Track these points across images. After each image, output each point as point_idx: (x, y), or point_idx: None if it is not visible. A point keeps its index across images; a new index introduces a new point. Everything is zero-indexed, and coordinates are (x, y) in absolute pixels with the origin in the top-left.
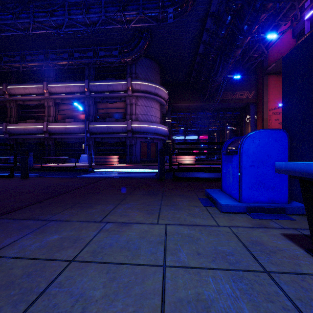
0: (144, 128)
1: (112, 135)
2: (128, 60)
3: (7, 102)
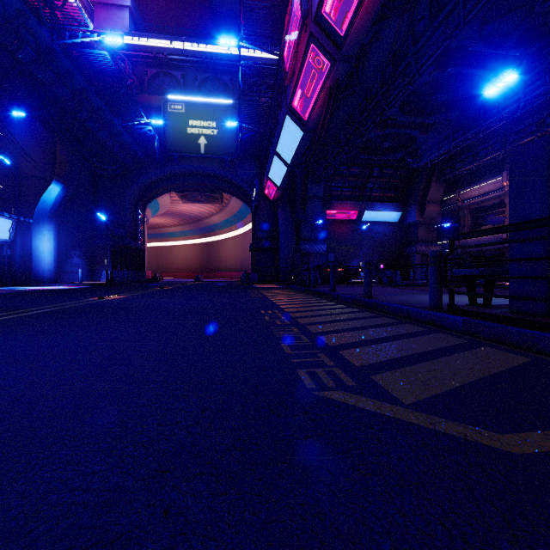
0: None
1: None
2: None
3: (460, 210)
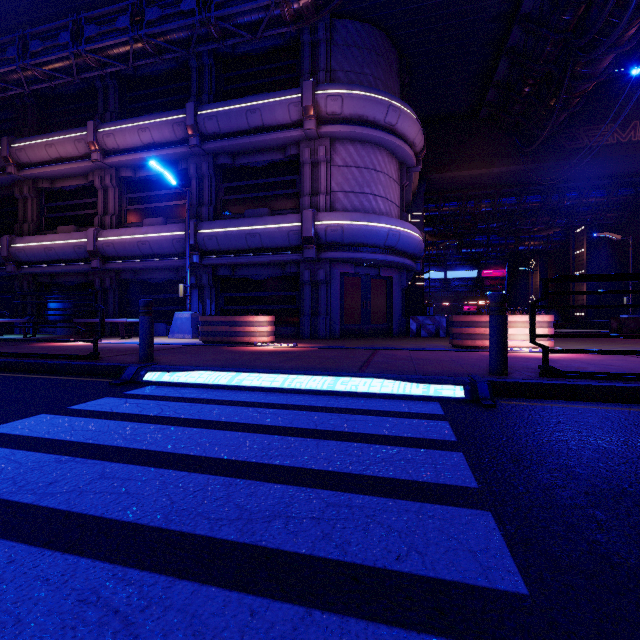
0: (354, 230)
1: (261, 255)
2: (303, 5)
3: (16, 187)
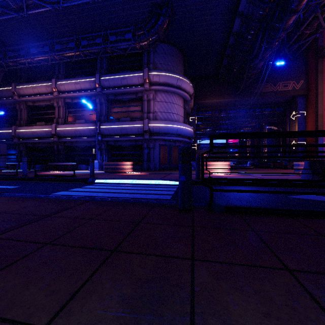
0: (164, 128)
1: (127, 137)
2: (144, 44)
3: (17, 104)
